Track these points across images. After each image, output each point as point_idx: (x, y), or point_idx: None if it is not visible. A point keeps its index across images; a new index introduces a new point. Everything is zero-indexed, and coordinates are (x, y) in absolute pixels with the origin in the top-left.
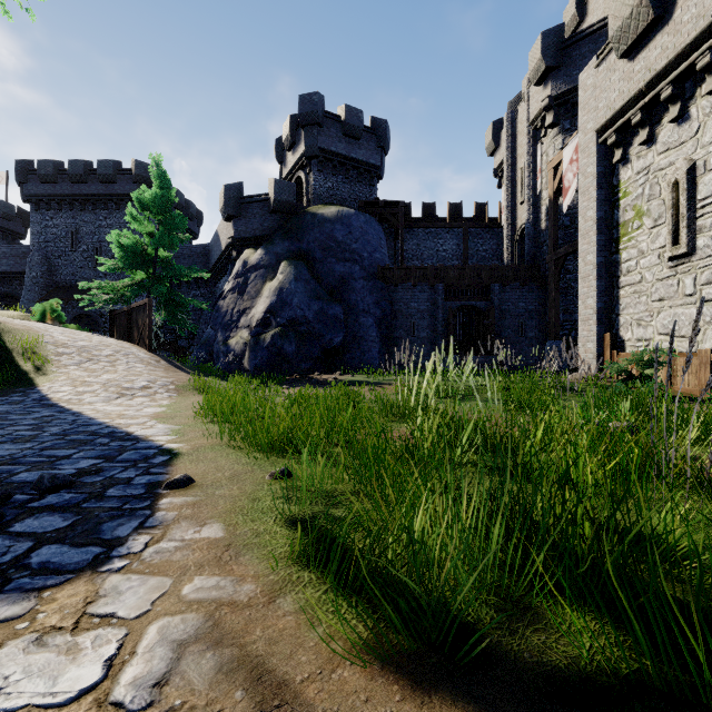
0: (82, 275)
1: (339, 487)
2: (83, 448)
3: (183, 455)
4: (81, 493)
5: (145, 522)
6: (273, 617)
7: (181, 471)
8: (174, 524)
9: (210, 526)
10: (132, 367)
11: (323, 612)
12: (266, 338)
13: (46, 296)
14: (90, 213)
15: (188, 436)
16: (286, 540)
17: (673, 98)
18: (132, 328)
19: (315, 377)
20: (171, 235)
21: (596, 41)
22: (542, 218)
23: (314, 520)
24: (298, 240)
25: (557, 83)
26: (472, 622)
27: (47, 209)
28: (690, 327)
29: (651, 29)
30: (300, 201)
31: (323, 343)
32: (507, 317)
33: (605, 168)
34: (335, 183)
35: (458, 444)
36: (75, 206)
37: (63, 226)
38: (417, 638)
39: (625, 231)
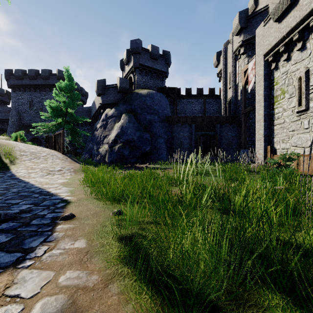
0: (34, 120)
1: (146, 219)
2: (25, 199)
3: (72, 203)
4: (19, 222)
5: (47, 238)
6: (105, 297)
7: (70, 211)
8: (61, 240)
9: (79, 241)
10: (55, 161)
11: (133, 293)
12: (115, 148)
13: (18, 129)
14: (38, 92)
15: (76, 193)
16: (117, 248)
17: (299, 39)
18: (55, 144)
19: (137, 166)
20: (73, 102)
21: (263, 16)
22: (238, 95)
23: (132, 237)
24: (130, 105)
25: (245, 35)
26: (214, 300)
27: (18, 91)
28: (306, 143)
29: (289, 8)
30: (131, 87)
31: (141, 150)
32: (223, 139)
33: (267, 72)
34: (146, 79)
35: (203, 197)
36: (31, 89)
37: (26, 98)
38: (185, 312)
39: (277, 100)
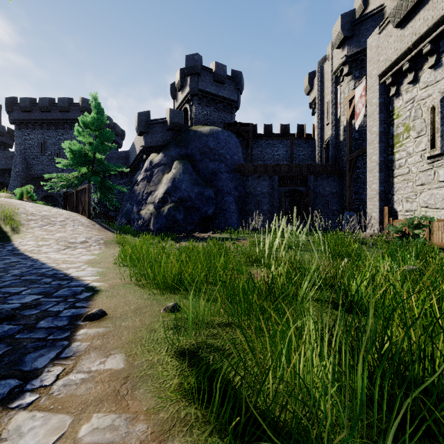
0: (48, 170)
1: (217, 319)
2: (31, 286)
3: (102, 292)
4: (18, 325)
5: (61, 352)
6: None
7: (99, 305)
8: (84, 355)
9: (114, 357)
10: (77, 229)
11: None
12: (164, 210)
13: (25, 183)
14: (53, 131)
15: (108, 277)
16: (175, 371)
17: (431, 52)
18: (78, 204)
19: (196, 235)
20: (104, 144)
21: (376, 20)
22: (341, 134)
23: (198, 350)
24: (185, 148)
25: (351, 47)
26: None
27: (25, 128)
28: (442, 202)
29: (416, 7)
30: (186, 123)
31: (201, 213)
32: (319, 197)
33: (384, 99)
34: (208, 111)
35: (302, 284)
36: (43, 126)
37: (36, 139)
38: None
39: (398, 140)
